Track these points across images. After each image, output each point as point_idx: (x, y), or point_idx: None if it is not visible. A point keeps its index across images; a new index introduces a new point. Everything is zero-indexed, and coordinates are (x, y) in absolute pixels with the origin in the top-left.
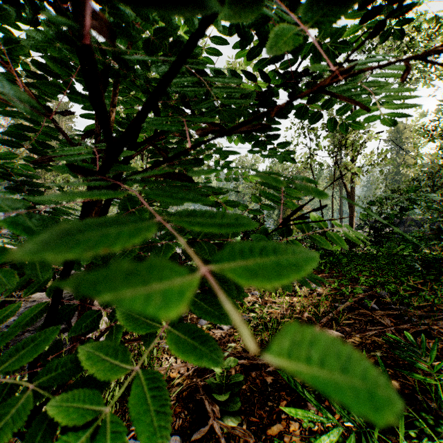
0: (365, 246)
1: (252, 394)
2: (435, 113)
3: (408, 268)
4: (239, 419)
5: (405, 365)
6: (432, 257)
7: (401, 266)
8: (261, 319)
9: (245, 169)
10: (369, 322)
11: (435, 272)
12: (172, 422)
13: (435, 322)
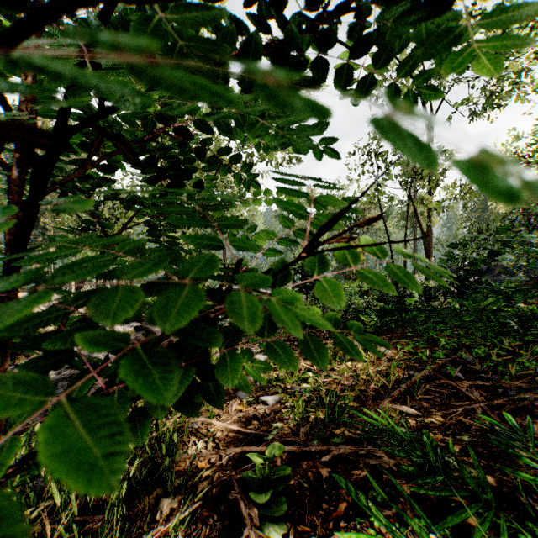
0: (445, 299)
1: (303, 493)
2: (531, 135)
3: (500, 326)
4: (284, 528)
5: (501, 454)
6: (530, 312)
7: (492, 323)
8: (315, 391)
9: None
10: (453, 395)
11: (535, 332)
12: (197, 530)
13: (537, 396)
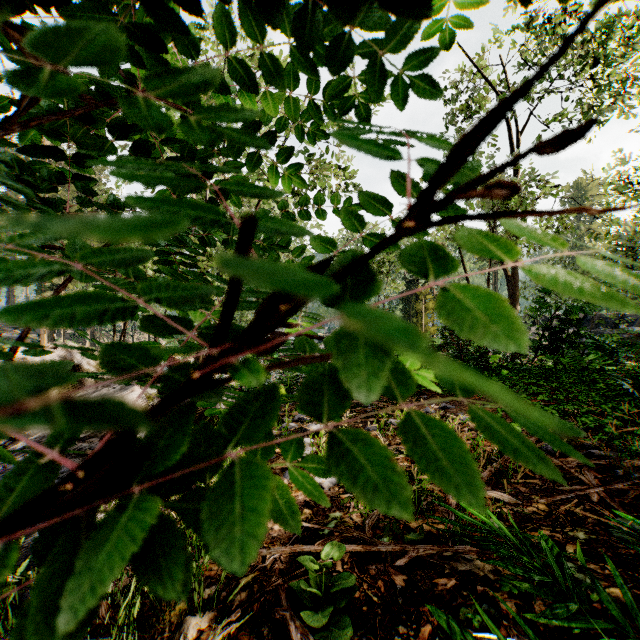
0: (536, 356)
1: (372, 609)
2: None
3: (609, 389)
4: None
5: (630, 557)
6: None
7: (598, 386)
8: None
9: (356, 244)
10: None
11: None
12: None
13: None
